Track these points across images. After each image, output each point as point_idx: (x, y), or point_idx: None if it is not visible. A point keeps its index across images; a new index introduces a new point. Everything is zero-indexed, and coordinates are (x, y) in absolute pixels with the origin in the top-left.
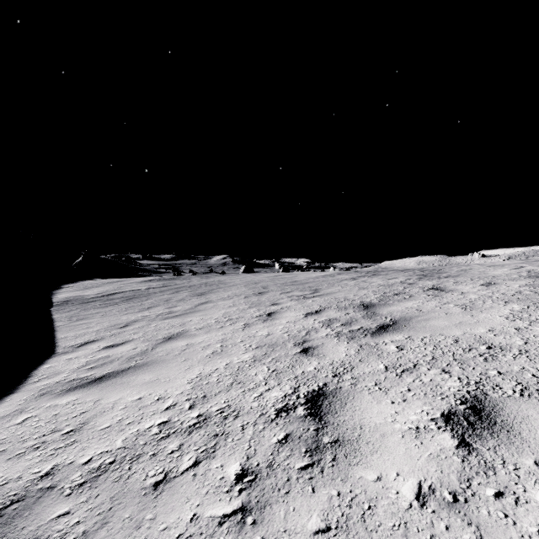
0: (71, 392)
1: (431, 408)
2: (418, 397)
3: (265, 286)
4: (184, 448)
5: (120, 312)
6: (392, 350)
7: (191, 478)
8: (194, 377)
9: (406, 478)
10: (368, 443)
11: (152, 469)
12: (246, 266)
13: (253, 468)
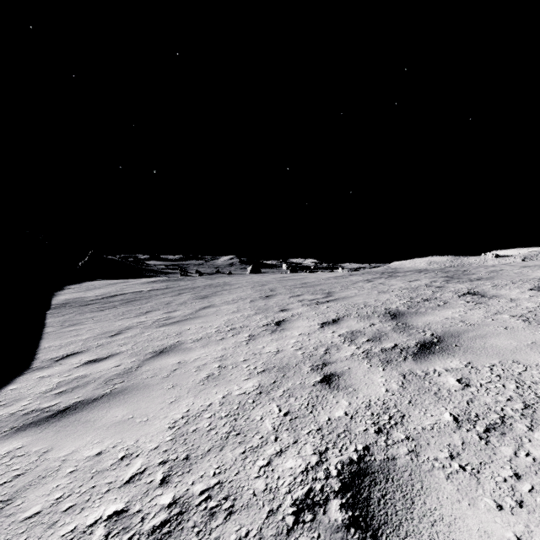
0: (20, 432)
1: None
2: None
3: (273, 289)
4: None
5: (116, 317)
6: (454, 386)
7: None
8: (179, 418)
9: None
10: None
11: None
12: (253, 267)
13: None
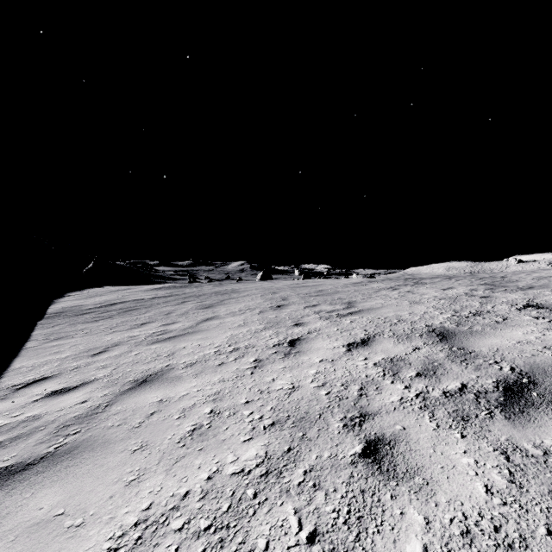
0: None
1: None
2: None
3: (285, 297)
4: None
5: (107, 330)
6: None
7: None
8: (131, 525)
9: None
10: None
11: None
12: (263, 273)
13: None
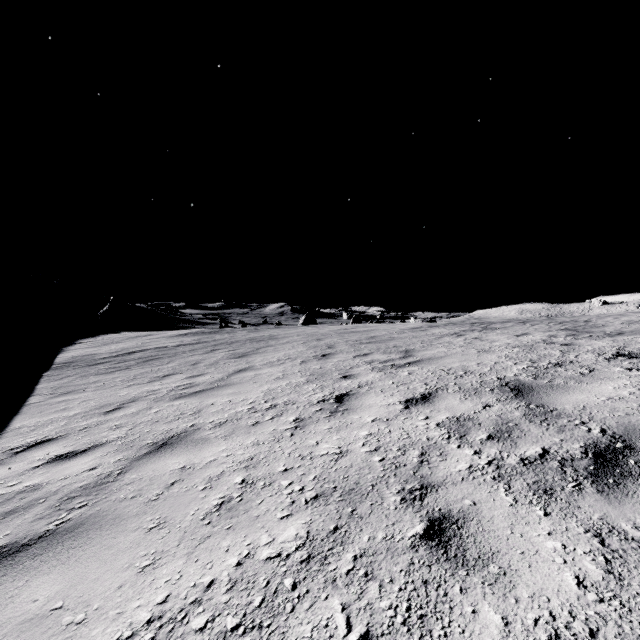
0: None
1: None
2: None
3: (331, 345)
4: None
5: (124, 383)
6: None
7: None
8: (143, 623)
9: None
10: None
11: None
12: (306, 316)
13: None
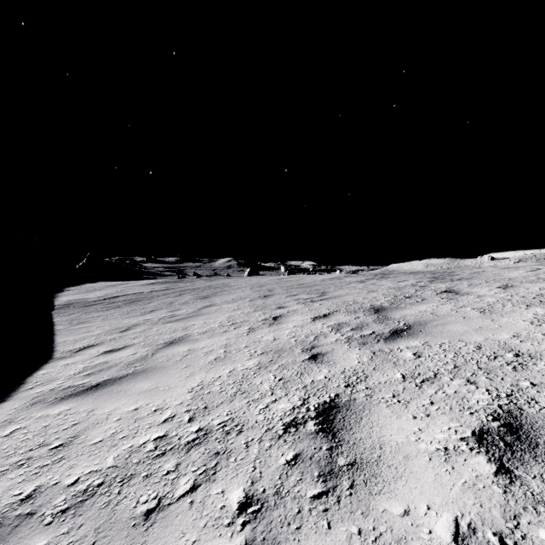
0: (64, 400)
1: (459, 424)
2: (443, 411)
3: (271, 289)
4: (181, 468)
5: (122, 316)
6: (409, 358)
7: (188, 507)
8: (196, 386)
9: (439, 513)
10: (390, 467)
11: (144, 494)
12: (251, 269)
13: (259, 495)
